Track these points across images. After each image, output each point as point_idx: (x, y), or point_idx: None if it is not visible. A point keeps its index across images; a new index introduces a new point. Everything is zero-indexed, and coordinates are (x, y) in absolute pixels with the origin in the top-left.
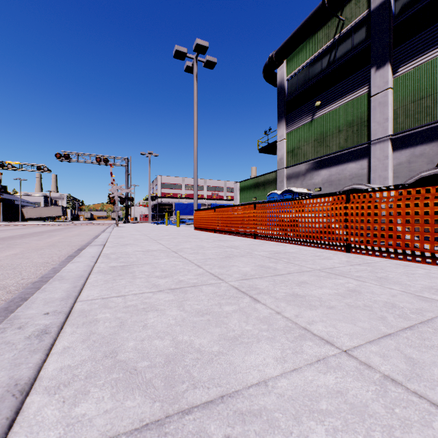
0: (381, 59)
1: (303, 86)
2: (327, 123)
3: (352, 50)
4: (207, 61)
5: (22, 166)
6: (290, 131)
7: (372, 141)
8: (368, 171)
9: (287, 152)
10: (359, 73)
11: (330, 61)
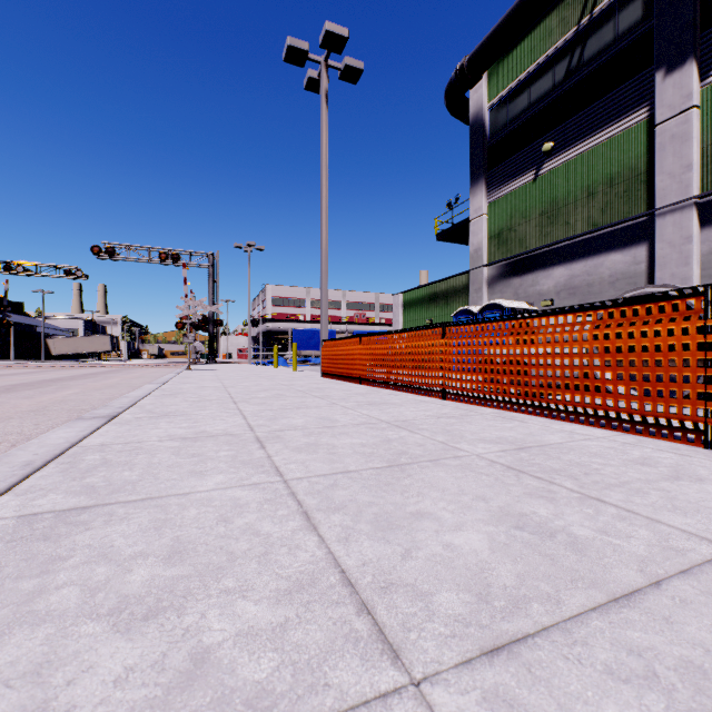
0: (676, 52)
1: (519, 118)
2: (565, 181)
3: (614, 43)
4: (345, 68)
5: (40, 269)
6: (494, 200)
7: (658, 209)
8: (648, 267)
9: (489, 238)
10: (630, 84)
11: (572, 67)
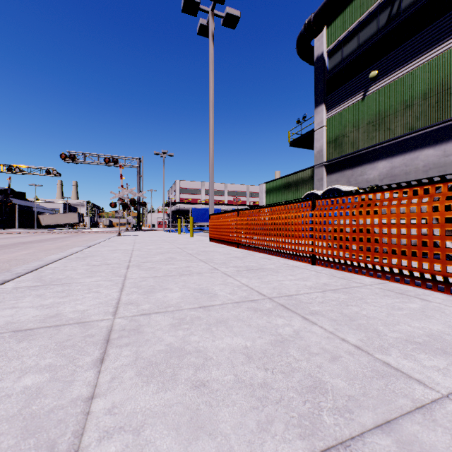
0: None
1: (351, 55)
2: (387, 98)
3: None
4: (226, 16)
5: (31, 170)
6: (332, 116)
7: None
8: None
9: (328, 143)
10: (441, 21)
11: (392, 15)
